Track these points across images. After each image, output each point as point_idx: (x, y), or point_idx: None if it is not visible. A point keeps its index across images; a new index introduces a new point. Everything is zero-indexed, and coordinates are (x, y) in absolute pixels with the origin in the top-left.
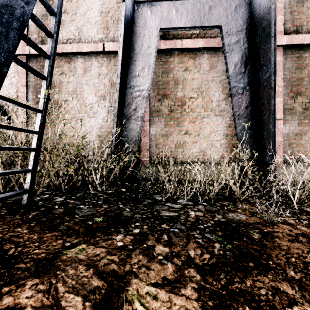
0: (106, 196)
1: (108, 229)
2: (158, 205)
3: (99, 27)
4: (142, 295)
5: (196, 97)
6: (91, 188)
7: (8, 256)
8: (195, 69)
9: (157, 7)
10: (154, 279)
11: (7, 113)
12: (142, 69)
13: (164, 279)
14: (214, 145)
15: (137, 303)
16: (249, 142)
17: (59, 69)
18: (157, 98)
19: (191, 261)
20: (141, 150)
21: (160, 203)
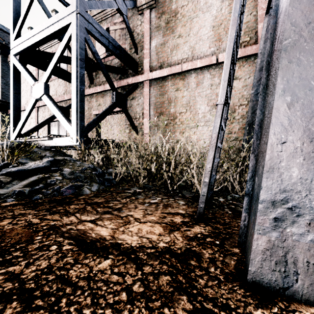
0: None
1: None
2: None
3: (211, 41)
4: None
5: None
6: (232, 191)
7: None
8: None
9: None
10: None
11: (136, 127)
12: None
13: None
14: None
15: None
16: None
17: (175, 86)
18: None
19: None
20: None
21: None
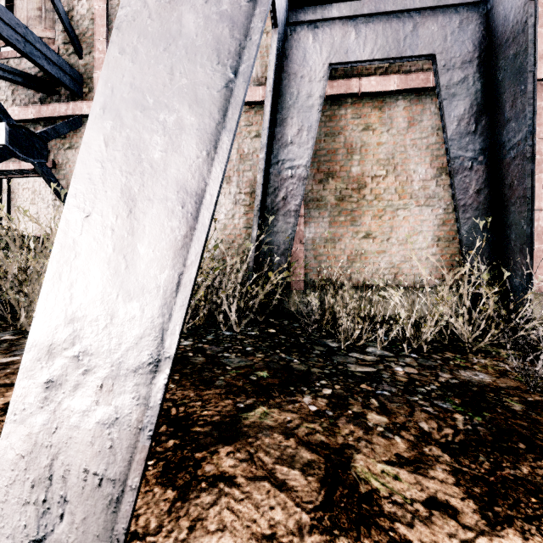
0: (251, 340)
1: (285, 388)
2: (338, 356)
3: None
4: (378, 474)
5: (385, 175)
6: (224, 326)
7: (174, 417)
8: (382, 128)
9: (324, 30)
10: (385, 456)
11: None
12: (298, 131)
13: (399, 457)
14: (417, 256)
15: (376, 482)
16: (483, 252)
17: None
18: (316, 178)
19: (427, 437)
20: (290, 265)
21: (340, 353)
